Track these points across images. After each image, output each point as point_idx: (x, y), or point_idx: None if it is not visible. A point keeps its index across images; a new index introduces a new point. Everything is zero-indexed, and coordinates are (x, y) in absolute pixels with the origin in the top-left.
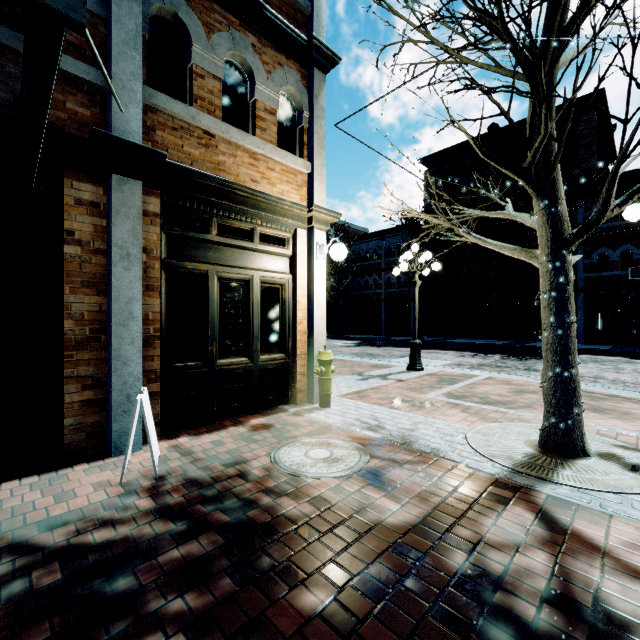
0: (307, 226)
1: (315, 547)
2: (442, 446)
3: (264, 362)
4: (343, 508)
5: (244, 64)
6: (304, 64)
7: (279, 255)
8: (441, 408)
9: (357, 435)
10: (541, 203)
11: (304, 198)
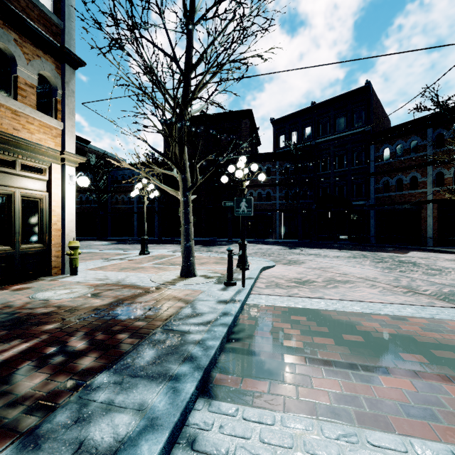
0: (61, 163)
1: (54, 317)
2: (136, 281)
3: (25, 249)
4: (73, 306)
5: (7, 50)
6: (58, 59)
7: (38, 179)
8: (147, 269)
9: (91, 284)
10: (179, 172)
11: (58, 144)
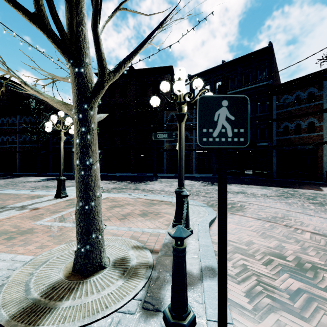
0: None
1: None
2: None
3: None
4: None
5: None
6: None
7: None
8: (35, 235)
9: None
10: (69, 62)
11: None
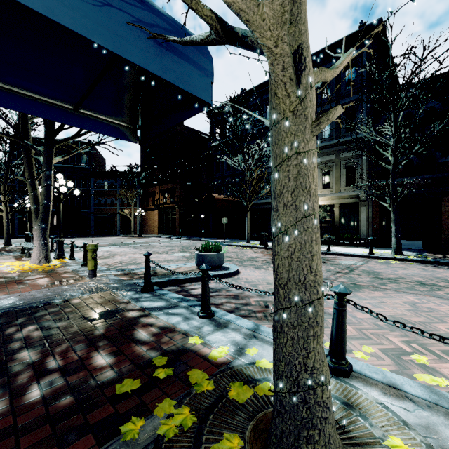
0: None
1: None
2: None
3: None
4: None
5: None
6: None
7: None
8: None
9: None
10: (5, 206)
11: None
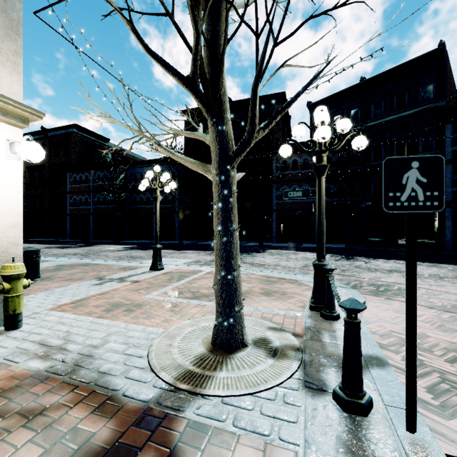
0: None
1: None
2: (115, 365)
3: None
4: None
5: None
6: None
7: None
8: (152, 309)
9: (14, 371)
10: (211, 120)
11: None
